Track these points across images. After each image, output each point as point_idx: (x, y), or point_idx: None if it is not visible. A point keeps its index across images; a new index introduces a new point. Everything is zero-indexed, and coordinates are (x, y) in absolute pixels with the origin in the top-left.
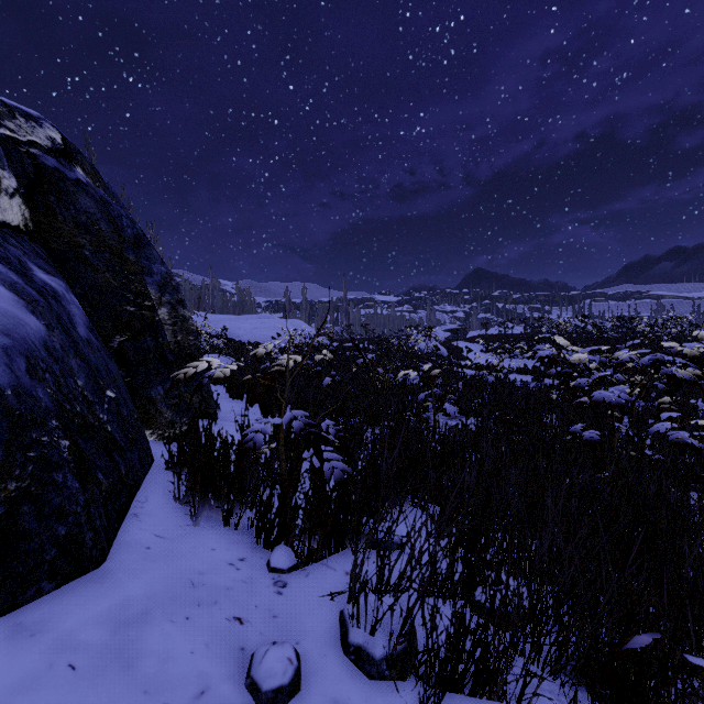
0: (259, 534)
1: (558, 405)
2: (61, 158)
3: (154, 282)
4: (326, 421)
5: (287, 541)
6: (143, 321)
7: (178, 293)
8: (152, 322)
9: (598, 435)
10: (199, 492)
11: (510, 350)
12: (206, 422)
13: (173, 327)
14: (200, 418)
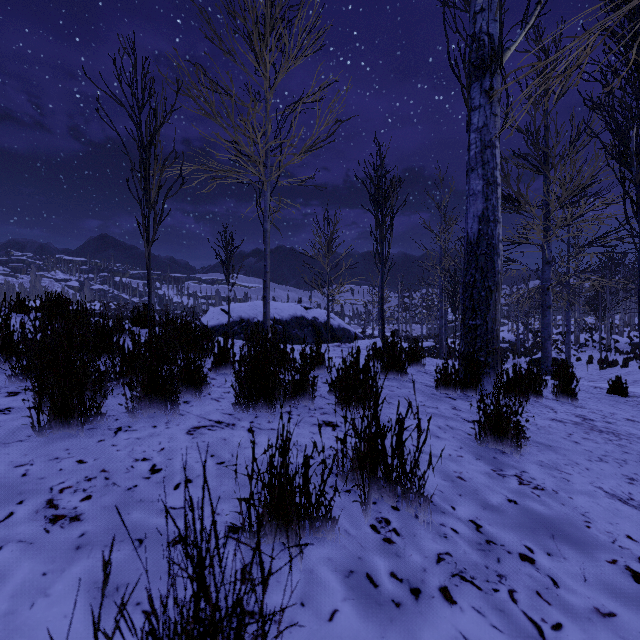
0: None
1: None
2: None
3: None
4: None
5: None
6: None
7: None
8: None
9: None
10: None
11: None
12: None
13: None
14: None
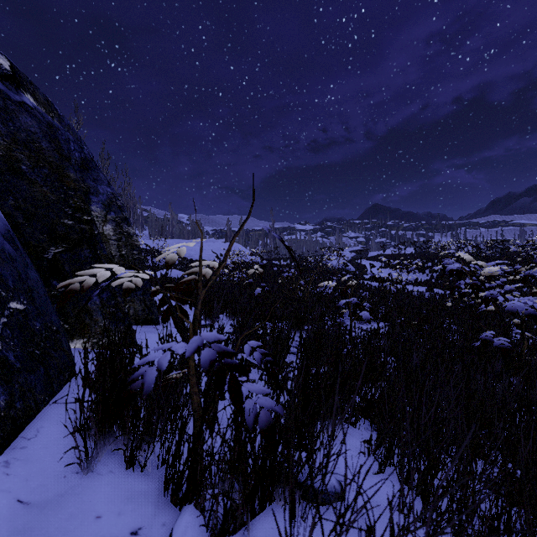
0: (165, 483)
1: (453, 312)
2: (6, 82)
3: (100, 201)
4: (249, 342)
5: (198, 503)
6: (81, 234)
7: (123, 212)
8: (90, 236)
9: (506, 341)
10: (97, 427)
11: (408, 266)
12: (147, 328)
13: (118, 242)
14: (143, 324)
